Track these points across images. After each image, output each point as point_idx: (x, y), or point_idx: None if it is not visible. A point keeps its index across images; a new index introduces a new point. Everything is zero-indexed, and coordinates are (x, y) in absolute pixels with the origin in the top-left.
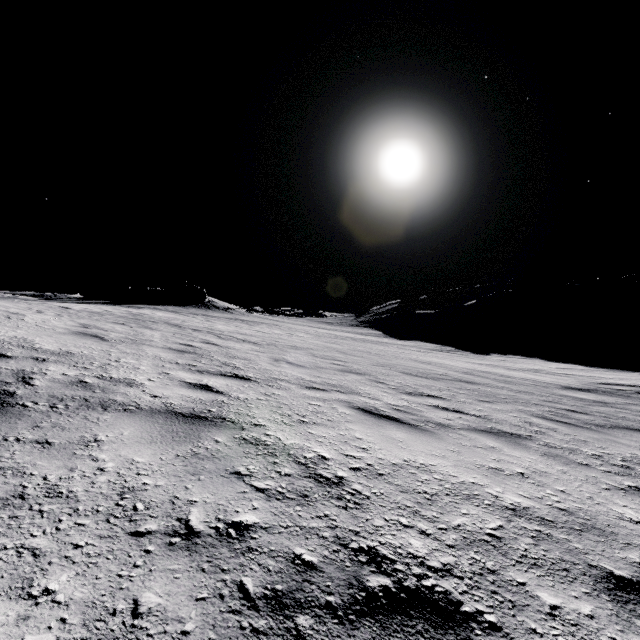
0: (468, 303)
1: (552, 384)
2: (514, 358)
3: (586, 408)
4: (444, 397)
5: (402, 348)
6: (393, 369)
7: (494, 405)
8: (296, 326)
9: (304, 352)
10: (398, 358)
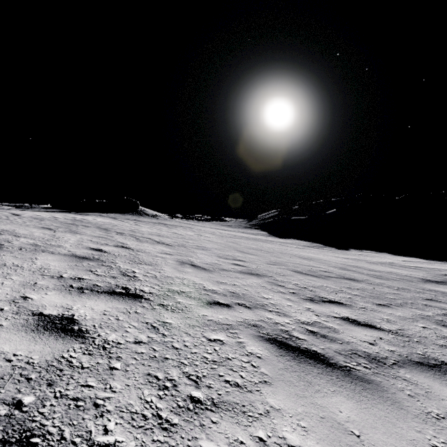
0: (329, 211)
1: (412, 277)
2: (368, 253)
3: None
4: (344, 302)
5: (284, 245)
6: (285, 267)
7: (394, 310)
8: (205, 228)
9: (209, 252)
10: (285, 255)
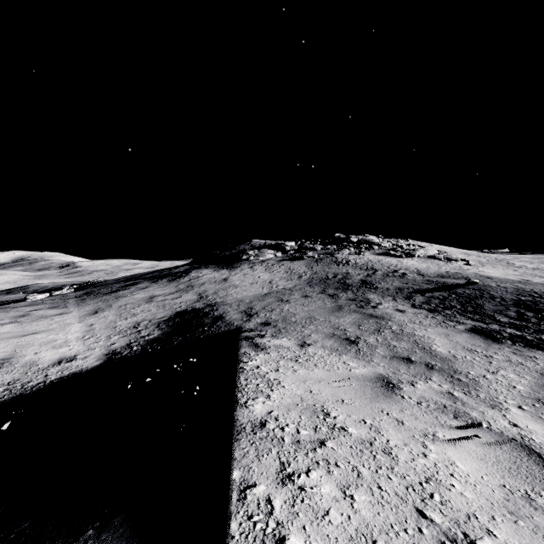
0: None
1: None
2: None
3: None
4: None
5: None
6: None
7: None
8: None
9: None
10: None
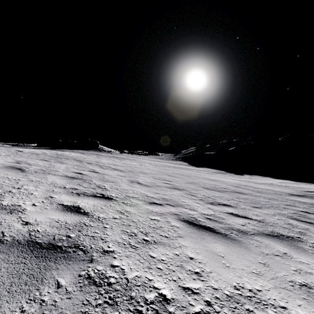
0: (231, 148)
1: (282, 192)
2: (256, 177)
3: (312, 209)
4: (232, 205)
5: (199, 172)
6: (198, 185)
7: (263, 210)
8: (144, 160)
9: (148, 175)
10: (199, 178)
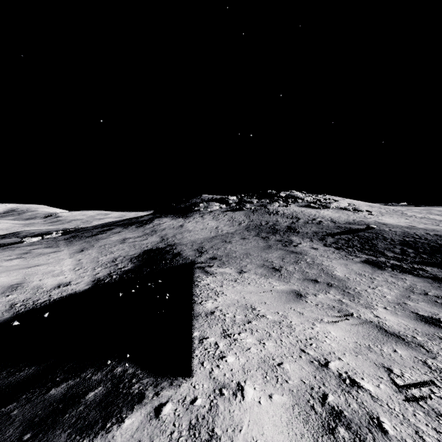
0: None
1: None
2: None
3: None
4: None
5: None
6: None
7: None
8: None
9: None
10: None
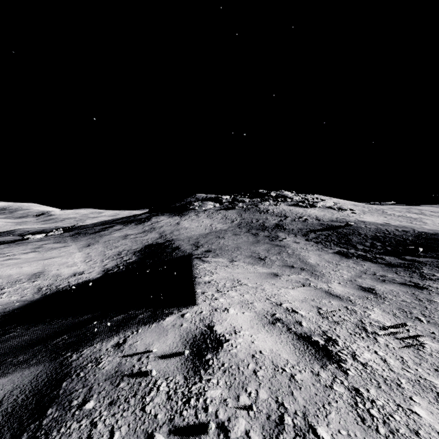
0: None
1: None
2: None
3: None
4: None
5: None
6: None
7: None
8: None
9: None
10: None
